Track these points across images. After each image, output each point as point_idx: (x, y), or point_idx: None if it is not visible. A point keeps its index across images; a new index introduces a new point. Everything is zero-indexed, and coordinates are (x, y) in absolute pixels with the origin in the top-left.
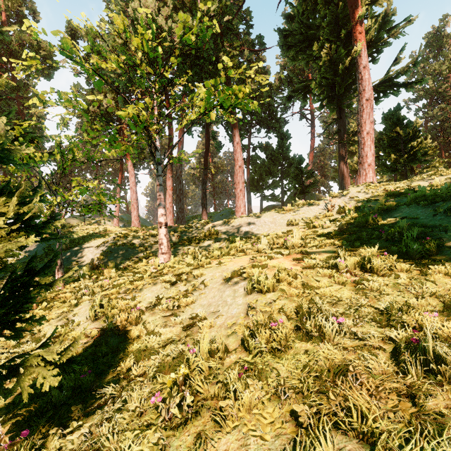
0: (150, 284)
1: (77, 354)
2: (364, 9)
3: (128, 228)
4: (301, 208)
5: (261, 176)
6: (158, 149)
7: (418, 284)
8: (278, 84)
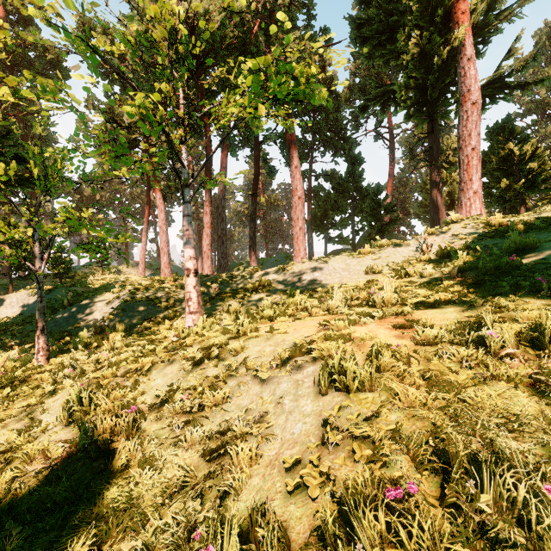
0: (163, 362)
1: (19, 496)
2: None
3: (150, 278)
4: (385, 250)
5: (325, 212)
6: (185, 164)
7: None
8: (348, 95)
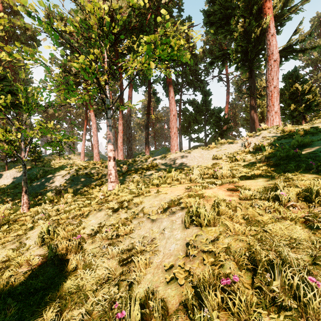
0: (96, 210)
1: (14, 286)
2: None
3: (87, 162)
4: (223, 146)
5: (189, 123)
6: (108, 96)
7: None
8: (202, 55)
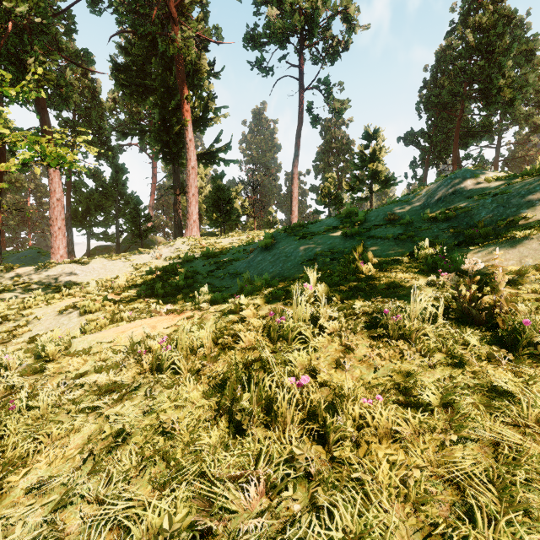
0: None
1: None
2: (189, 94)
3: None
4: (133, 256)
5: (88, 209)
6: None
7: (173, 298)
8: (113, 106)
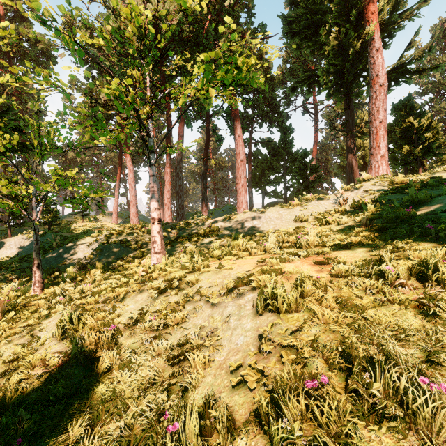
0: (135, 291)
1: (26, 393)
2: None
3: (122, 225)
4: (310, 203)
5: (262, 172)
6: (151, 135)
7: None
8: (281, 77)
